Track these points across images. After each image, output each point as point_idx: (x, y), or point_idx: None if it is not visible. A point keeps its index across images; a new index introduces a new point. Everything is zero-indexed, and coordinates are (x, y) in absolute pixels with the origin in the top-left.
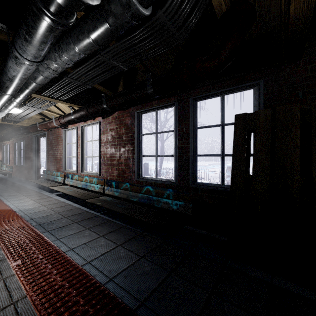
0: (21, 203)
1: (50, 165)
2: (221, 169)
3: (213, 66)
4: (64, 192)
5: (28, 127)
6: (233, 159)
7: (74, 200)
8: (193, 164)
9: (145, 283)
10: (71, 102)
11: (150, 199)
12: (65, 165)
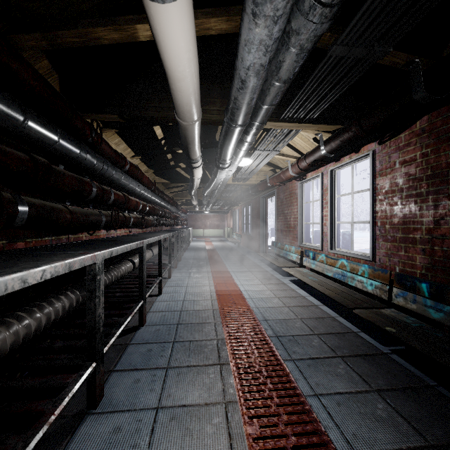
0: (251, 285)
1: (280, 235)
2: None
3: None
4: (306, 281)
5: (257, 185)
6: None
7: (321, 298)
8: None
9: None
10: (323, 123)
11: None
12: (302, 236)
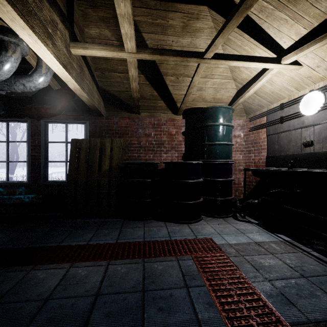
0: None
1: None
2: (66, 170)
3: (52, 113)
4: None
5: None
6: (69, 164)
7: None
8: (45, 168)
9: (0, 240)
10: None
11: (1, 198)
12: None
